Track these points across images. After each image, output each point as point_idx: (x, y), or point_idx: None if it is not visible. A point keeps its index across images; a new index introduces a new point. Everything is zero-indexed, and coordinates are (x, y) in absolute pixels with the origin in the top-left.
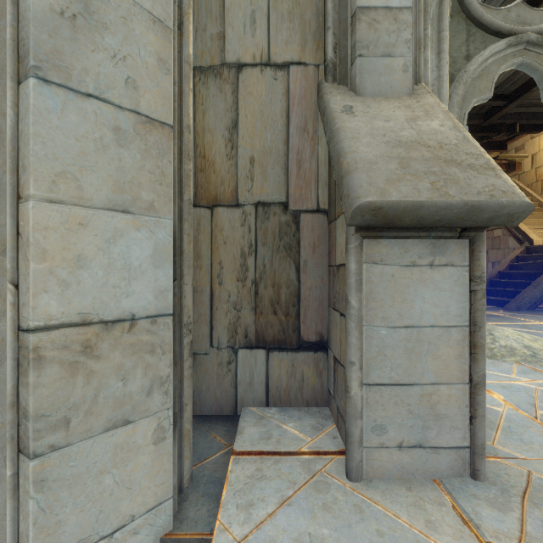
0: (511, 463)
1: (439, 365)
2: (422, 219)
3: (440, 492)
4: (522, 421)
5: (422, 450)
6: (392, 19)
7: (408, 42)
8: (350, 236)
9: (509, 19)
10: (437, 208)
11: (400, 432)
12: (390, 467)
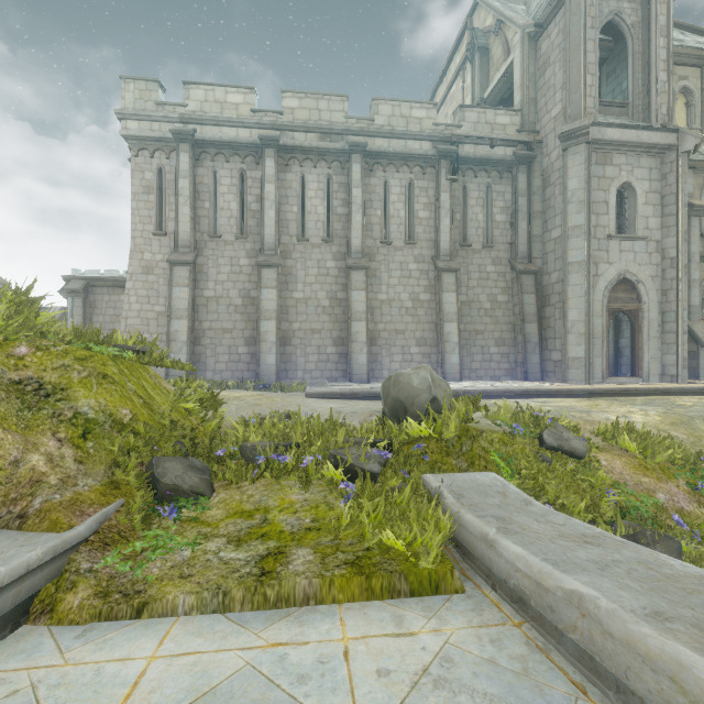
0: None
1: None
2: None
3: None
4: None
5: None
6: (696, 307)
7: (698, 312)
8: (699, 347)
9: None
10: None
11: None
12: (703, 379)
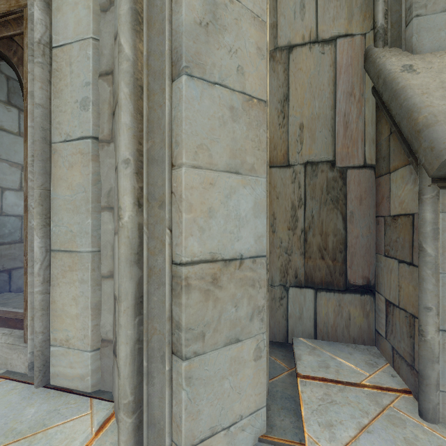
0: None
1: None
2: None
3: None
4: None
5: None
6: None
7: None
8: (426, 187)
9: None
10: None
11: None
12: None
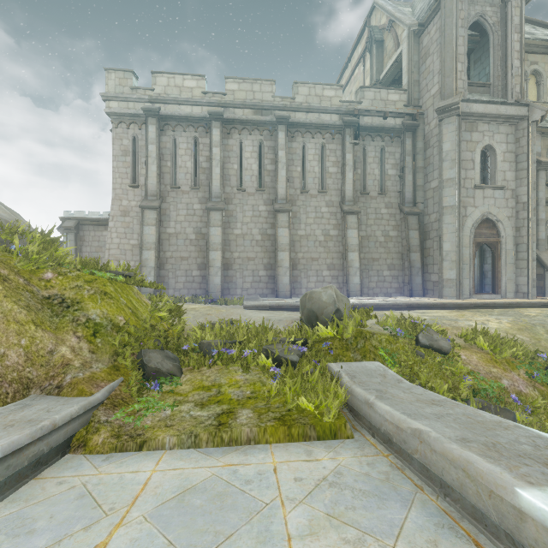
0: None
1: None
2: None
3: None
4: None
5: None
6: (543, 240)
7: (545, 244)
8: (545, 271)
9: None
10: None
11: None
12: None
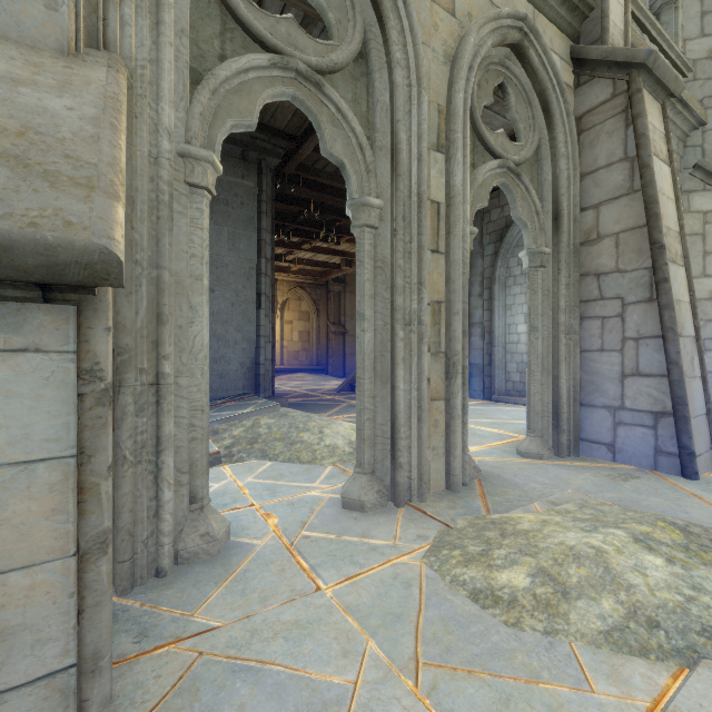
0: (185, 647)
1: (7, 536)
2: None
3: None
4: (272, 554)
5: None
6: None
7: None
8: None
9: (278, 32)
10: None
11: None
12: None
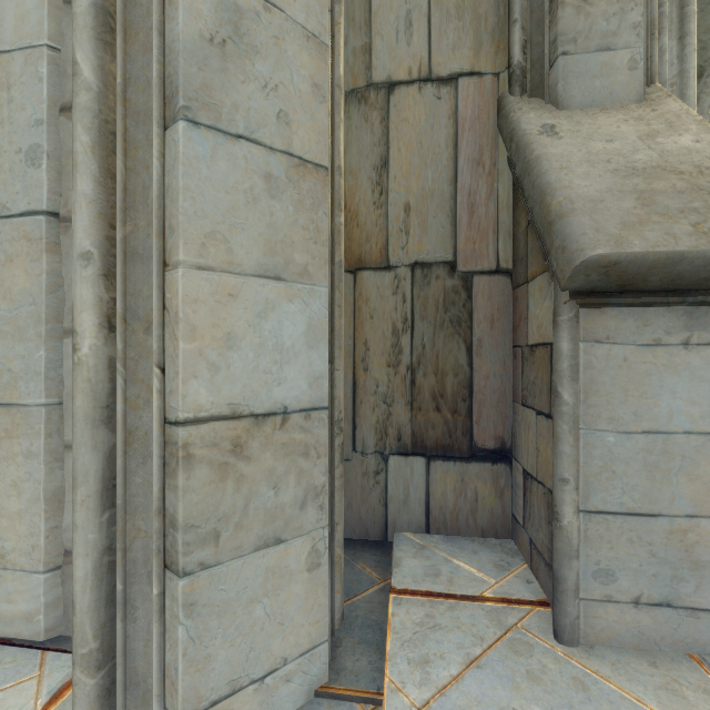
0: None
1: (699, 489)
2: (680, 277)
3: (704, 674)
4: None
5: (671, 610)
6: None
7: (637, 27)
8: (562, 304)
9: None
10: (706, 260)
11: (636, 582)
12: (621, 630)
